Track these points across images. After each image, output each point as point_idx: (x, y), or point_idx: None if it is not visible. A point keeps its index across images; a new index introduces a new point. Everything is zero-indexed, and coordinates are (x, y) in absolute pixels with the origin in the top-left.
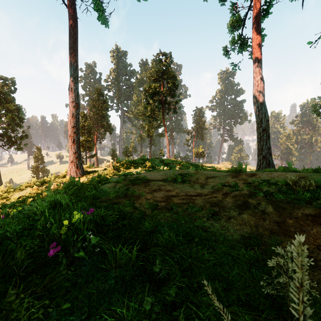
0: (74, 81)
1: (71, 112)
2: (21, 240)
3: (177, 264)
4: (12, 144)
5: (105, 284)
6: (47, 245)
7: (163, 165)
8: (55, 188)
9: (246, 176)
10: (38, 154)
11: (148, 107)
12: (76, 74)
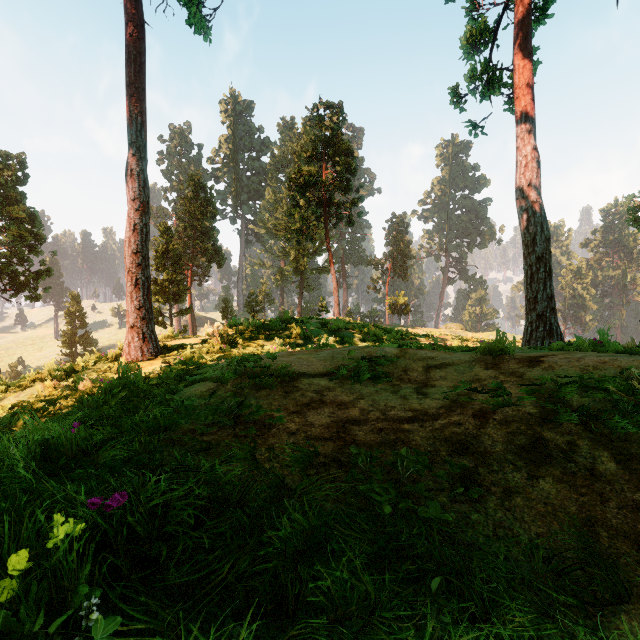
0: (137, 155)
1: (132, 221)
2: None
3: None
4: (19, 288)
5: None
6: None
7: (327, 333)
8: (86, 388)
9: (519, 365)
10: (75, 307)
11: (296, 212)
12: (143, 140)
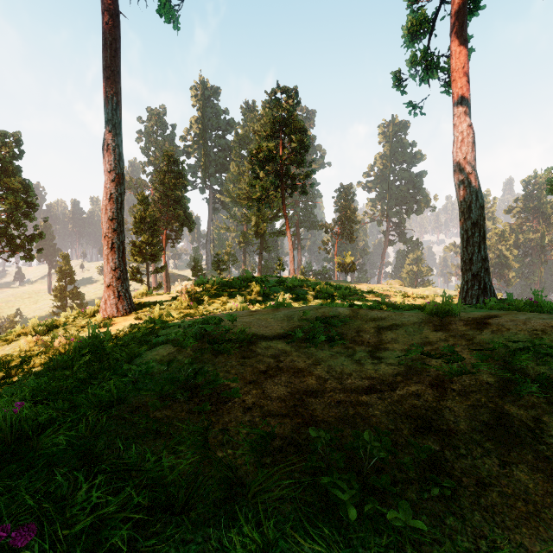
0: (113, 132)
1: (108, 191)
2: None
3: None
4: (16, 250)
5: None
6: None
7: (284, 291)
8: (60, 346)
9: (467, 328)
10: (65, 266)
11: (257, 183)
12: (118, 118)
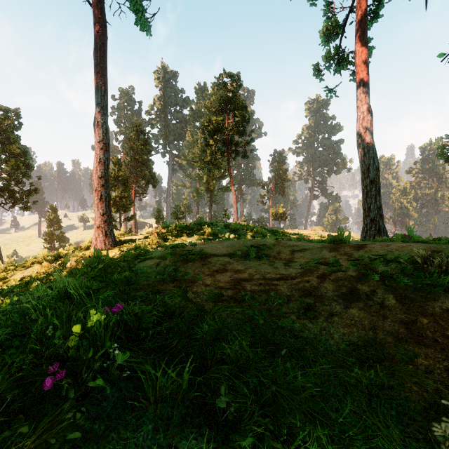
0: (102, 112)
1: (98, 156)
2: (6, 356)
3: (253, 394)
4: (16, 202)
5: (138, 432)
6: (46, 364)
7: (229, 232)
8: (73, 266)
9: (350, 249)
10: (53, 215)
11: (208, 149)
12: (105, 102)
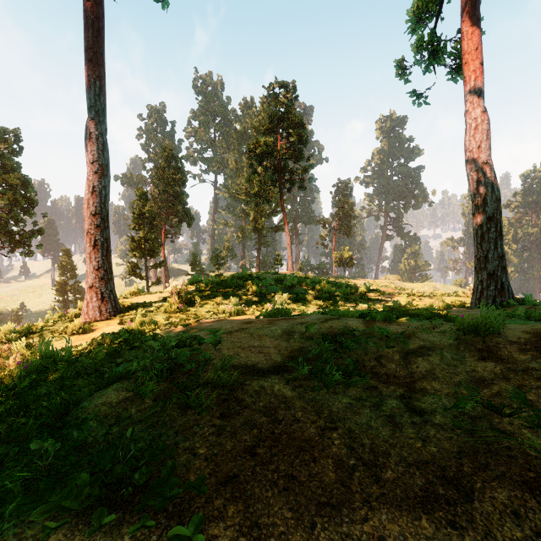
0: (96, 119)
1: (91, 184)
2: None
3: None
4: (15, 246)
5: None
6: None
7: (282, 290)
8: (12, 367)
9: (527, 356)
10: (67, 261)
11: (255, 178)
12: (102, 104)
